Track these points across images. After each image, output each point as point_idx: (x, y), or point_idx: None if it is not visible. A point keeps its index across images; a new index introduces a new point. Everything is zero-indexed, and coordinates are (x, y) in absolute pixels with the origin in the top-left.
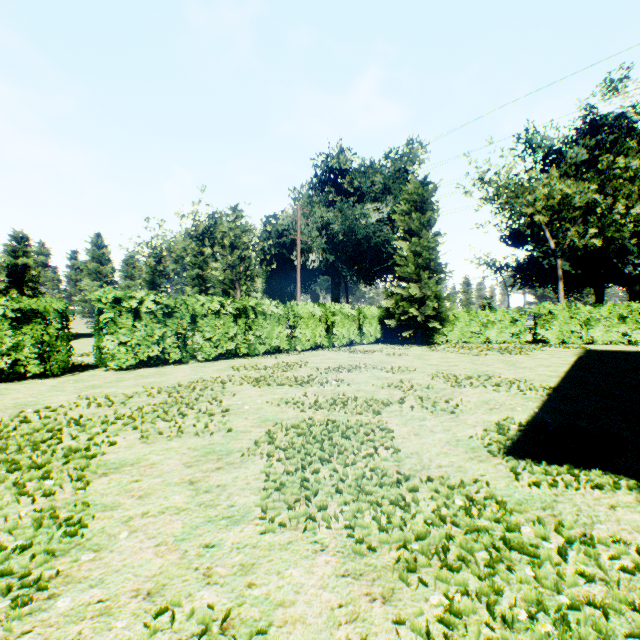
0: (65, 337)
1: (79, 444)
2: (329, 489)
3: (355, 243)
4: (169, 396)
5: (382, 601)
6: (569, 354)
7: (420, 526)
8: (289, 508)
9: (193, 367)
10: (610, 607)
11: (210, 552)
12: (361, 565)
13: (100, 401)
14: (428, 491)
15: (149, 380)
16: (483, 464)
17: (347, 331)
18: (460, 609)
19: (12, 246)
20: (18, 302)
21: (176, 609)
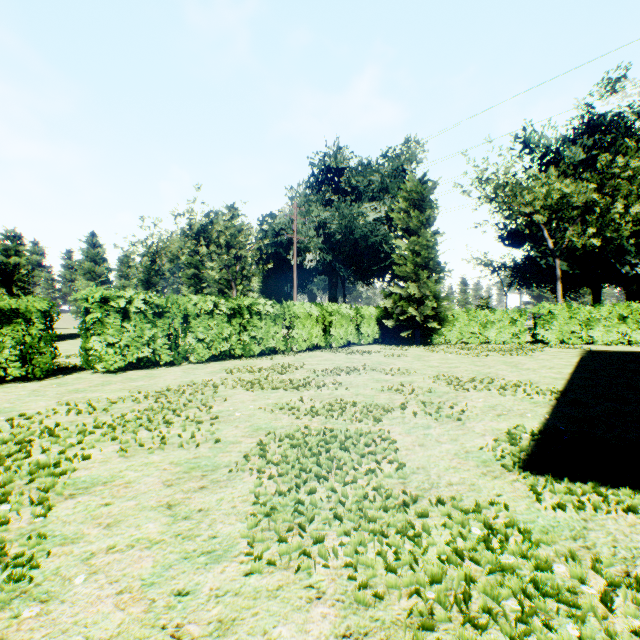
0: (48, 338)
1: (48, 459)
2: (326, 515)
3: (352, 242)
4: (156, 401)
5: None
6: (571, 355)
7: (434, 565)
8: (280, 540)
9: (185, 369)
10: None
11: (182, 602)
12: (366, 620)
13: (81, 407)
14: (439, 516)
15: (137, 383)
16: (498, 481)
17: (345, 331)
18: None
19: (4, 245)
20: None
21: None
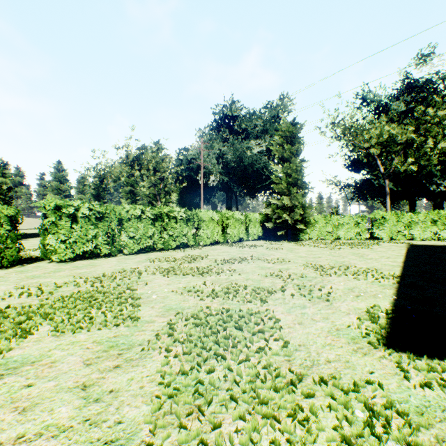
0: (14, 236)
1: None
2: (223, 396)
3: (243, 168)
4: (92, 286)
5: None
6: (399, 248)
7: None
8: (180, 427)
9: (119, 259)
10: None
11: None
12: None
13: (32, 291)
14: (323, 396)
15: (81, 271)
16: (368, 358)
17: (237, 231)
18: None
19: None
20: None
21: None
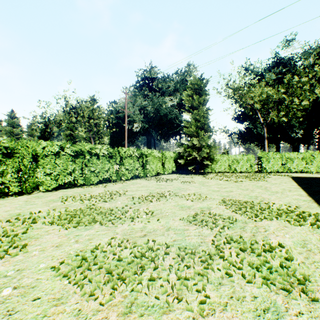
0: None
1: None
2: None
3: (159, 118)
4: None
5: None
6: (287, 180)
7: None
8: None
9: (30, 198)
10: None
11: None
12: None
13: None
14: None
15: None
16: None
17: (155, 166)
18: None
19: None
20: None
21: None
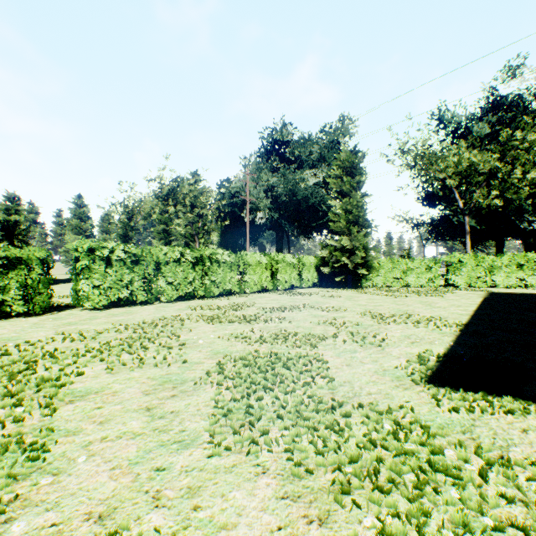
0: (46, 281)
1: (51, 374)
2: (271, 415)
3: (296, 203)
4: (134, 332)
5: (318, 523)
6: (476, 296)
7: (353, 450)
8: (234, 433)
9: (157, 307)
10: (531, 528)
11: (160, 475)
12: (299, 487)
13: (74, 336)
14: (359, 416)
15: (118, 318)
16: (407, 391)
17: (289, 277)
18: (392, 531)
19: (6, 205)
20: (5, 251)
21: (124, 533)
